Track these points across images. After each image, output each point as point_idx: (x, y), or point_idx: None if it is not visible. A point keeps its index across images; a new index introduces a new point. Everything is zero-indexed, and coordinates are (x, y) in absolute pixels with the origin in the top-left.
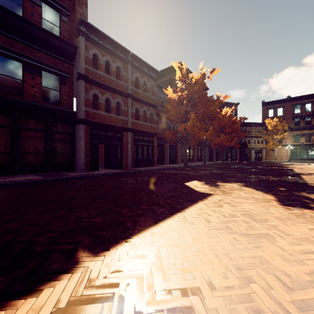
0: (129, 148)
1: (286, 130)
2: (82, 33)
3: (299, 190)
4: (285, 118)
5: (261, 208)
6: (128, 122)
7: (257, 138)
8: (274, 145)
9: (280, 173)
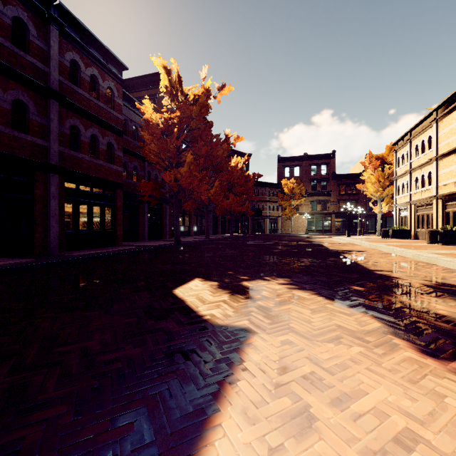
0: (52, 210)
1: (303, 194)
2: None
3: (384, 289)
4: (302, 180)
5: (419, 396)
6: (49, 151)
7: (273, 203)
8: (291, 214)
9: (317, 252)
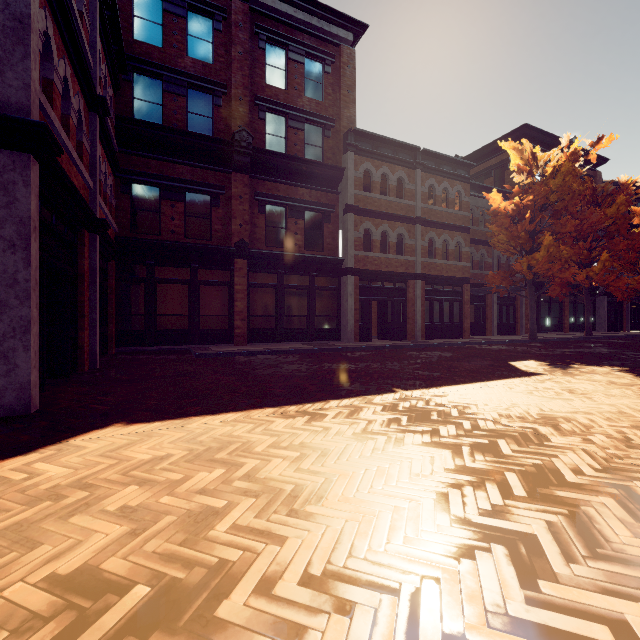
0: (417, 307)
1: None
2: (350, 148)
3: None
4: None
5: (600, 388)
6: (416, 264)
7: None
8: None
9: None
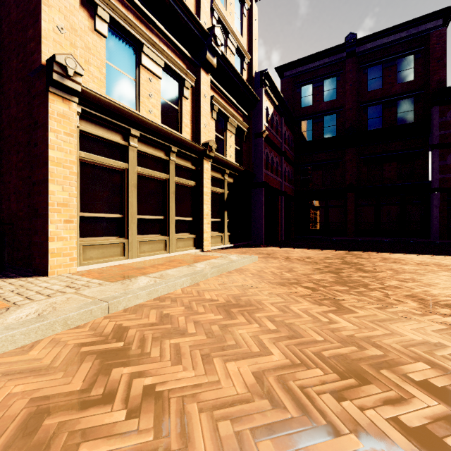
0: None
1: None
2: (435, 104)
3: None
4: None
5: None
6: None
7: None
8: None
9: None
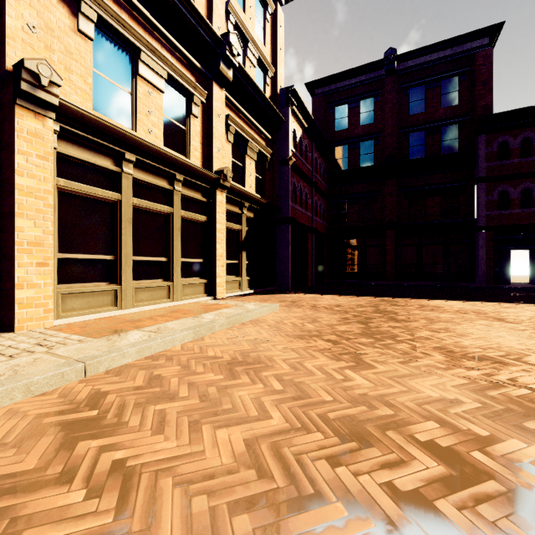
0: None
1: None
2: (480, 132)
3: None
4: None
5: None
6: None
7: None
8: None
9: None
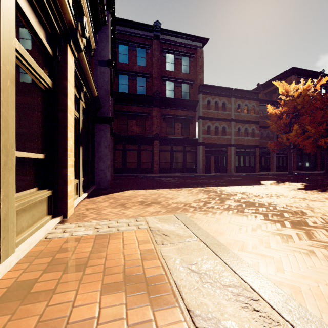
0: (232, 159)
1: None
2: (201, 92)
3: None
4: None
5: (278, 188)
6: (231, 139)
7: None
8: None
9: None
